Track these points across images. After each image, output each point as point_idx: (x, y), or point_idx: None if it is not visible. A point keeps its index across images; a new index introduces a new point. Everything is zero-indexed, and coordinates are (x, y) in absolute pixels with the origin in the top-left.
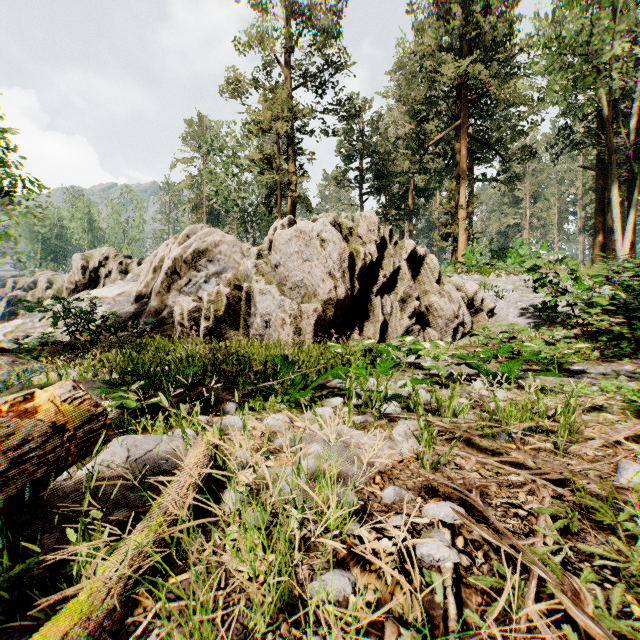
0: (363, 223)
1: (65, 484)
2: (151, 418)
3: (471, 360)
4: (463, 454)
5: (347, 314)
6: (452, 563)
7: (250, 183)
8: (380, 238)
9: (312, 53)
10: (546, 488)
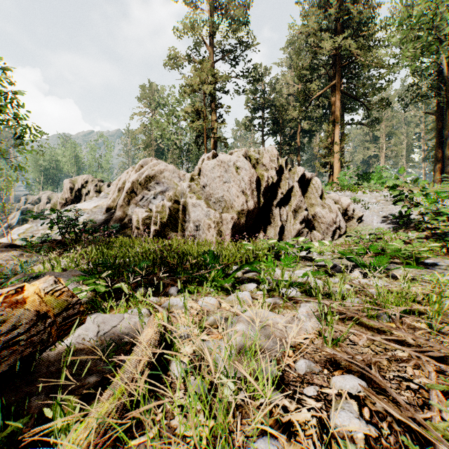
0: (266, 155)
1: (50, 354)
2: (116, 298)
3: (350, 255)
4: (355, 332)
5: (255, 221)
6: (363, 433)
7: (185, 129)
8: (279, 166)
9: (228, 36)
10: (432, 365)
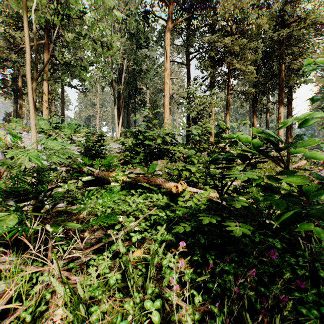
0: None
1: None
2: None
3: None
4: None
5: None
6: None
7: None
8: None
9: None
10: None
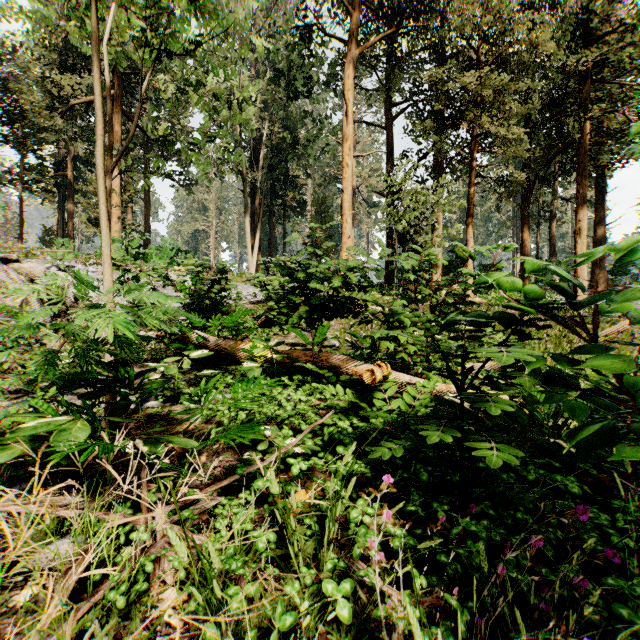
0: None
1: None
2: None
3: None
4: None
5: None
6: None
7: None
8: None
9: None
10: None
